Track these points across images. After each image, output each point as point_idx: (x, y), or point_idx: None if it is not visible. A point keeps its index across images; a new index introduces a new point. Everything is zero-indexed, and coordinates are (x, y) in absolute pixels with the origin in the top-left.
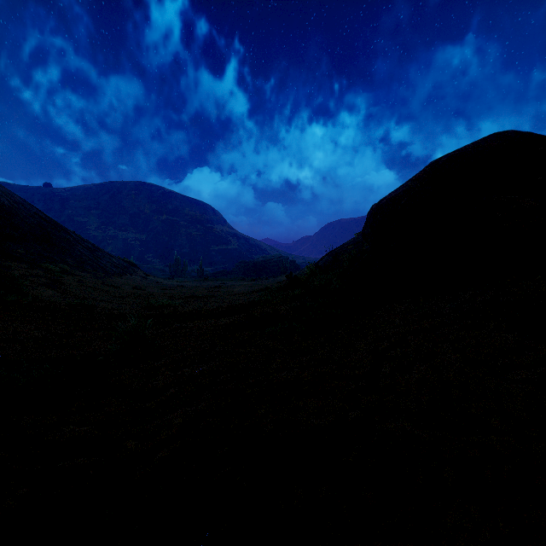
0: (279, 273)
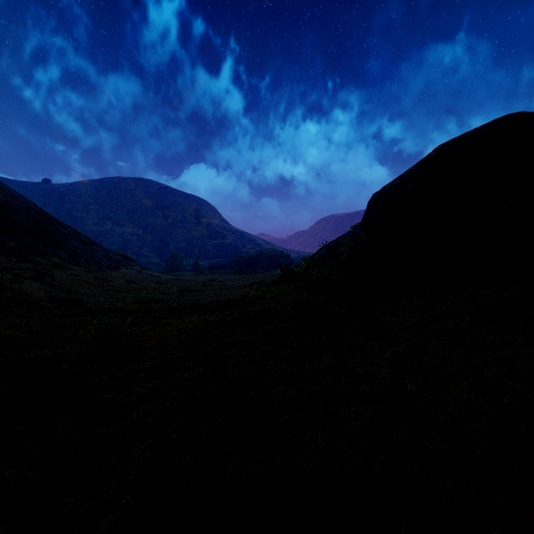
0: (273, 267)
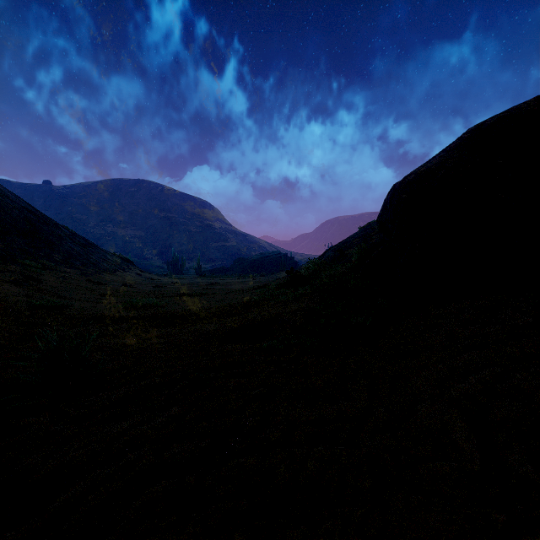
0: (277, 270)
